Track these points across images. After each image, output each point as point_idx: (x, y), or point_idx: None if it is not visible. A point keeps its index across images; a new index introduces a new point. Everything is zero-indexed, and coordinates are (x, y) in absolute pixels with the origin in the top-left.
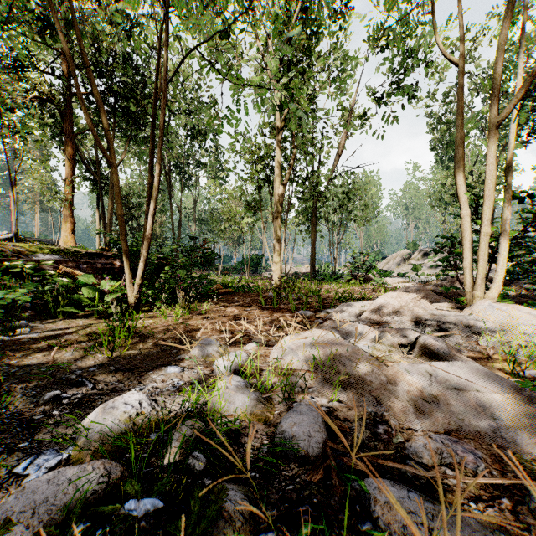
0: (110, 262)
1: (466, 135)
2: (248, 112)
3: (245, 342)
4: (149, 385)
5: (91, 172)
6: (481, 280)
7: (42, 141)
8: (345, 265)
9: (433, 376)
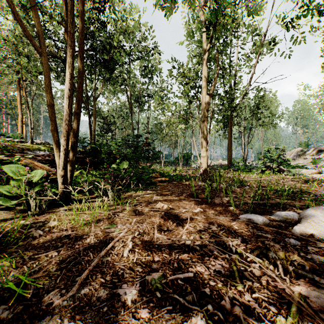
0: (81, 156)
1: None
2: None
3: None
4: None
5: (83, 101)
6: None
7: None
8: (259, 159)
9: None
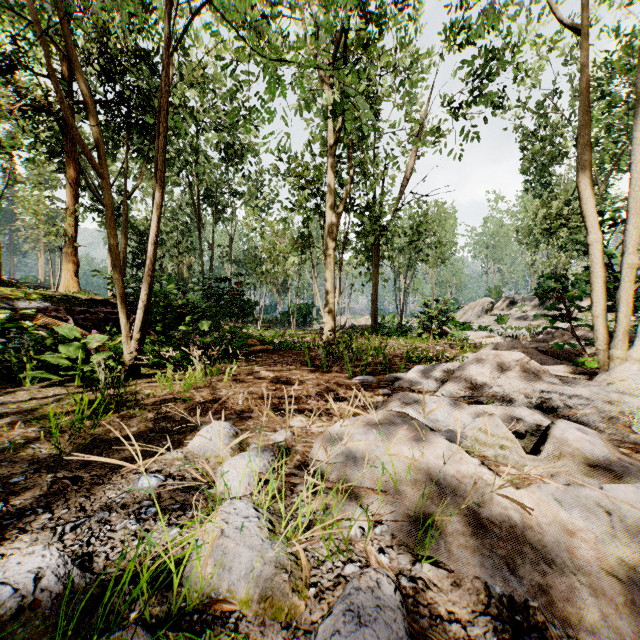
0: (116, 311)
1: (562, 156)
2: (284, 93)
3: (276, 427)
4: (94, 517)
5: (100, 200)
6: (623, 334)
7: (33, 159)
8: (415, 316)
9: (614, 516)
